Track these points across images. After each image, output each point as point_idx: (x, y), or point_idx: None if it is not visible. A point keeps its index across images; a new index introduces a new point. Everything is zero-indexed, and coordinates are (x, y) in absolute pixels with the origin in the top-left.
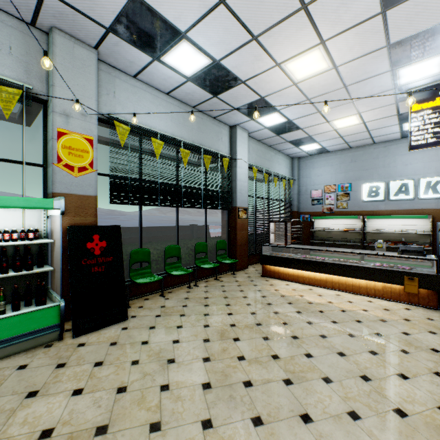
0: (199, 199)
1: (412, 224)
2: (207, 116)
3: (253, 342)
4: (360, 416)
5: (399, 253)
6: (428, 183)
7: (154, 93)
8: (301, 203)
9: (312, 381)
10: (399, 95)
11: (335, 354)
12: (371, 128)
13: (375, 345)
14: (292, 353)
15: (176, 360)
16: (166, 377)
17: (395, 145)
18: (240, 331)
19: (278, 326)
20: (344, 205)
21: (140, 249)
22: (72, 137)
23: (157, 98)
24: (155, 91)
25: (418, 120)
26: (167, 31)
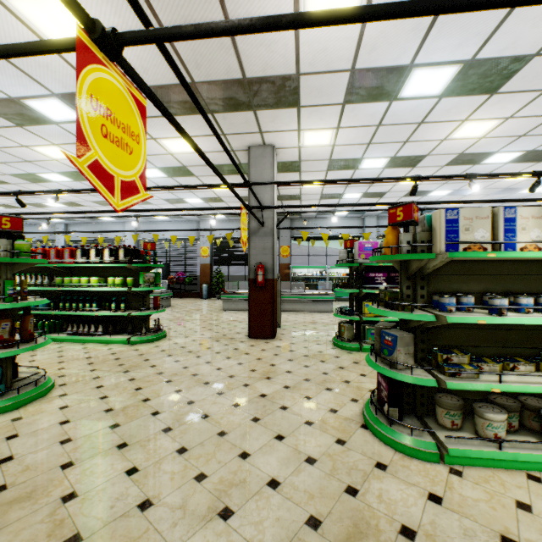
0: None
1: None
2: None
3: None
4: None
5: None
6: None
7: None
8: None
9: None
10: None
11: None
12: None
13: None
14: None
15: None
16: None
17: None
18: None
19: None
20: None
21: None
22: None
23: None
24: None
25: None
26: None
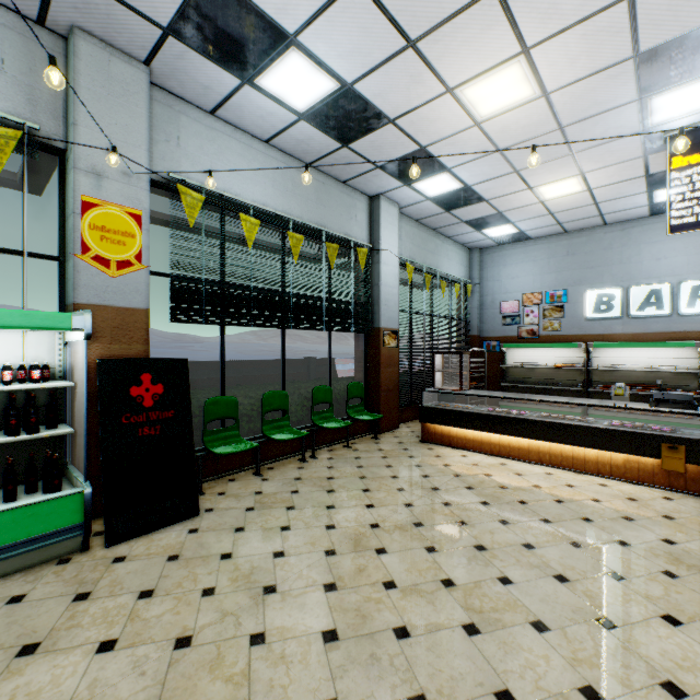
0: (319, 314)
1: (667, 356)
2: (333, 179)
3: (409, 555)
4: (602, 695)
5: (653, 404)
6: (695, 289)
7: (244, 140)
8: (485, 322)
9: (513, 628)
10: (649, 143)
11: (550, 578)
12: (601, 199)
13: (619, 562)
14: (477, 577)
15: (278, 588)
16: (260, 618)
17: (640, 227)
18: (387, 537)
19: (450, 527)
20: (556, 325)
21: (221, 397)
22: (107, 212)
23: (250, 149)
24: (247, 136)
25: (682, 183)
26: (264, 34)
